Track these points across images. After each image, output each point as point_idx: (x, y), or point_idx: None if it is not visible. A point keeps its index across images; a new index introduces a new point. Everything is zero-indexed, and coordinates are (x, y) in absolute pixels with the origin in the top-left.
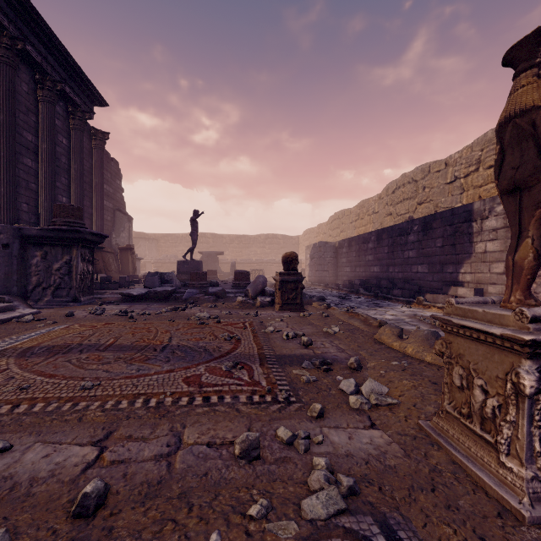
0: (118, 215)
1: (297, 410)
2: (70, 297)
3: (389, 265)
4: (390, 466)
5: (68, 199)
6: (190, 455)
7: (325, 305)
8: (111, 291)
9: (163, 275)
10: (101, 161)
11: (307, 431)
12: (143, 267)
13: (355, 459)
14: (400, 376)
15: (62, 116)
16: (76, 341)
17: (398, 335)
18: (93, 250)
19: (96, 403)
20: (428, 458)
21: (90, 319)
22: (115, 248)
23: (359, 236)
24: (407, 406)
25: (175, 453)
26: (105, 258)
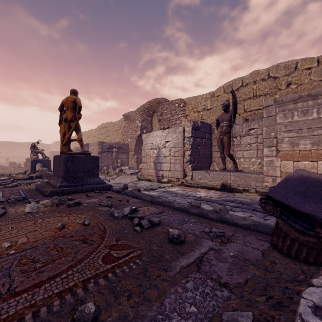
0: None
1: None
2: None
3: None
4: None
5: None
6: None
7: None
8: None
9: None
10: None
11: None
12: None
13: None
14: None
15: None
16: None
17: None
18: None
19: None
20: None
21: None
22: None
23: None
24: None
25: None
26: None
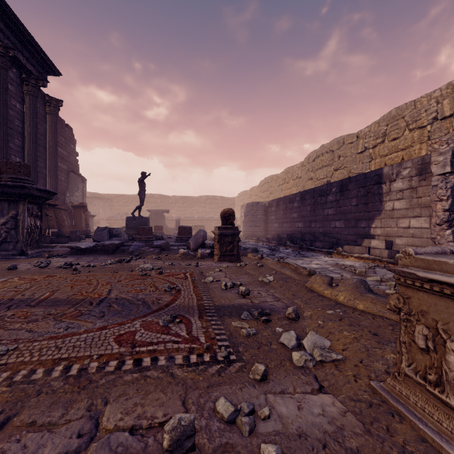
0: (72, 176)
1: (238, 371)
2: (17, 250)
3: (311, 221)
4: (352, 449)
5: (21, 159)
6: (105, 450)
7: (258, 256)
8: (61, 244)
9: (112, 229)
10: (55, 126)
11: (250, 400)
12: (97, 223)
13: (309, 441)
14: (339, 327)
15: (16, 82)
16: (8, 295)
17: (328, 283)
18: (41, 206)
19: (4, 374)
20: (392, 434)
21: (33, 271)
22: (69, 205)
23: (286, 197)
24: (354, 362)
25: (86, 448)
26: (58, 214)
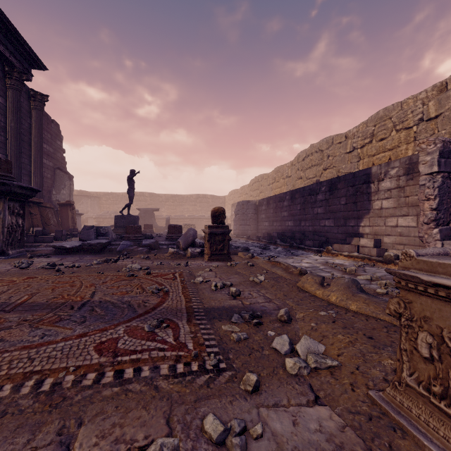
0: (59, 174)
1: (229, 381)
2: None
3: (301, 220)
4: None
5: (4, 155)
6: None
7: (249, 255)
8: (45, 244)
9: (99, 228)
10: (40, 122)
11: (241, 416)
12: (85, 222)
13: None
14: (332, 330)
15: None
16: None
17: (320, 283)
18: (24, 204)
19: None
20: None
21: (13, 273)
22: (55, 203)
23: (276, 195)
24: (350, 369)
25: None
26: (43, 212)
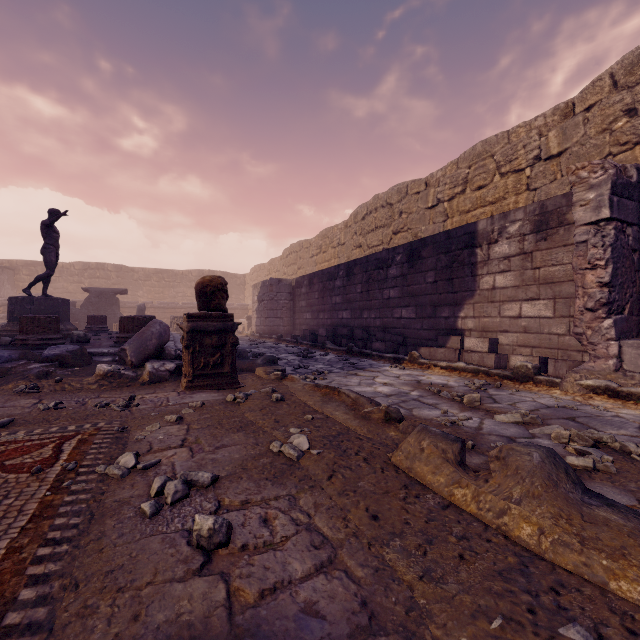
0: None
1: None
2: None
3: (363, 309)
4: None
5: None
6: None
7: (276, 373)
8: None
9: None
10: None
11: None
12: None
13: None
14: None
15: None
16: None
17: (457, 460)
18: None
19: None
20: None
21: None
22: None
23: (323, 270)
24: None
25: None
26: None
